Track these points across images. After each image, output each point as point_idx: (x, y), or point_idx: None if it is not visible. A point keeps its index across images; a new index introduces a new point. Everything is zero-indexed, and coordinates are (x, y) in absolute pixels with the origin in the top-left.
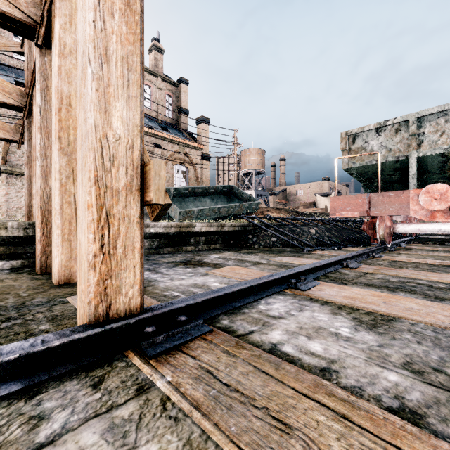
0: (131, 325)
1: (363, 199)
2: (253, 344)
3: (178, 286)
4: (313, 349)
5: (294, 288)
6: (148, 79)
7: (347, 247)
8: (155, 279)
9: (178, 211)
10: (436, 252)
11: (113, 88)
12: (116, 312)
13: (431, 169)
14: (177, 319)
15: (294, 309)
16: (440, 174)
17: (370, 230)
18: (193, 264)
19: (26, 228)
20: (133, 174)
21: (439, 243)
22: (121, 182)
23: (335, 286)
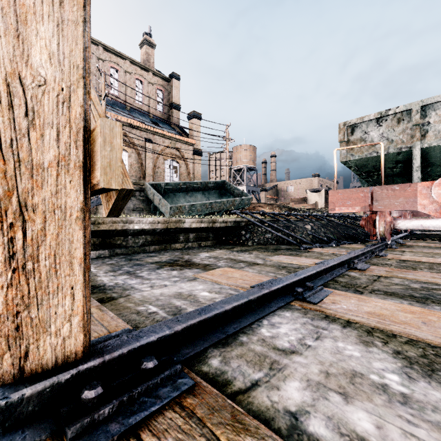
0: (62, 384)
1: (365, 193)
2: (260, 416)
3: (158, 297)
4: (360, 428)
5: (302, 300)
6: (139, 74)
7: (345, 244)
8: (131, 286)
9: (168, 206)
10: (440, 249)
11: (32, 0)
12: (38, 363)
13: (435, 162)
14: (141, 366)
15: (309, 334)
16: None
17: (369, 226)
18: (180, 265)
19: None
20: (71, 141)
21: (438, 239)
22: (49, 153)
23: (351, 296)
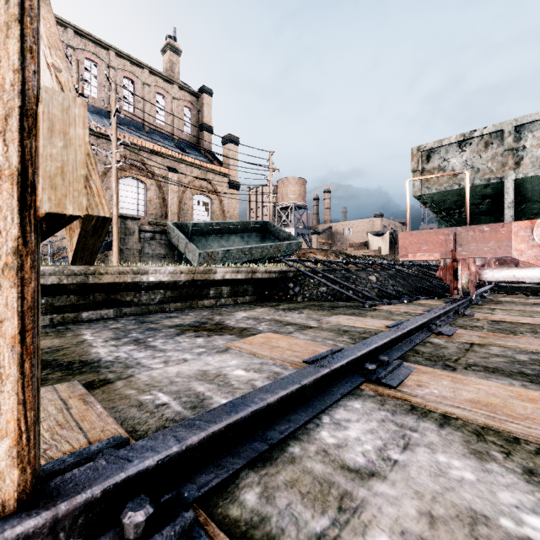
0: None
1: (445, 235)
2: None
3: (173, 378)
4: None
5: (376, 382)
6: (161, 87)
7: (419, 300)
8: (137, 362)
9: (197, 252)
10: (537, 306)
11: None
12: None
13: (532, 196)
14: (124, 519)
15: (393, 440)
16: None
17: (448, 277)
18: (207, 330)
19: None
20: None
21: (531, 294)
22: None
23: (441, 375)
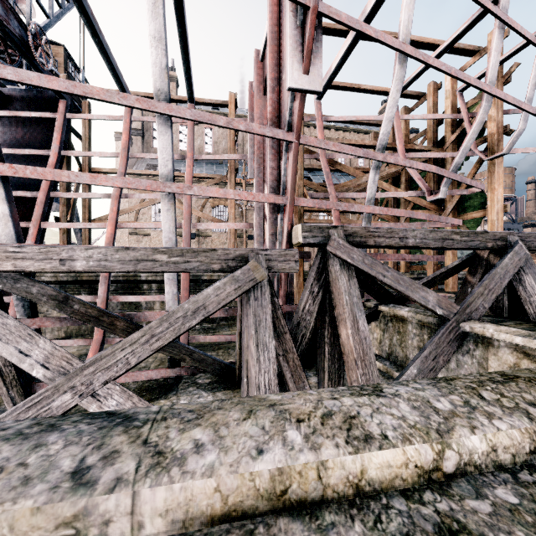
0: None
1: None
2: None
3: None
4: None
5: None
6: None
7: None
8: None
9: None
10: None
11: None
12: None
13: None
14: None
15: None
16: None
17: None
18: None
19: (418, 275)
20: None
21: None
22: None
23: None
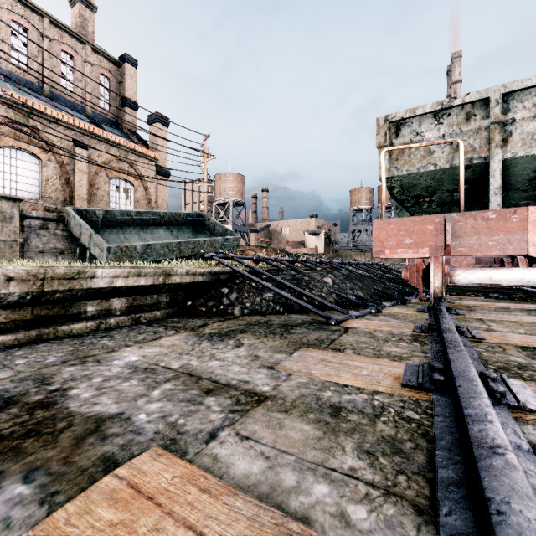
0: None
1: (436, 224)
2: None
3: None
4: None
5: None
6: (68, 44)
7: (385, 308)
8: None
9: (105, 246)
10: (515, 313)
11: None
12: None
13: (515, 183)
14: None
15: None
16: (526, 192)
17: (416, 279)
18: None
19: None
20: None
21: (482, 295)
22: None
23: None
